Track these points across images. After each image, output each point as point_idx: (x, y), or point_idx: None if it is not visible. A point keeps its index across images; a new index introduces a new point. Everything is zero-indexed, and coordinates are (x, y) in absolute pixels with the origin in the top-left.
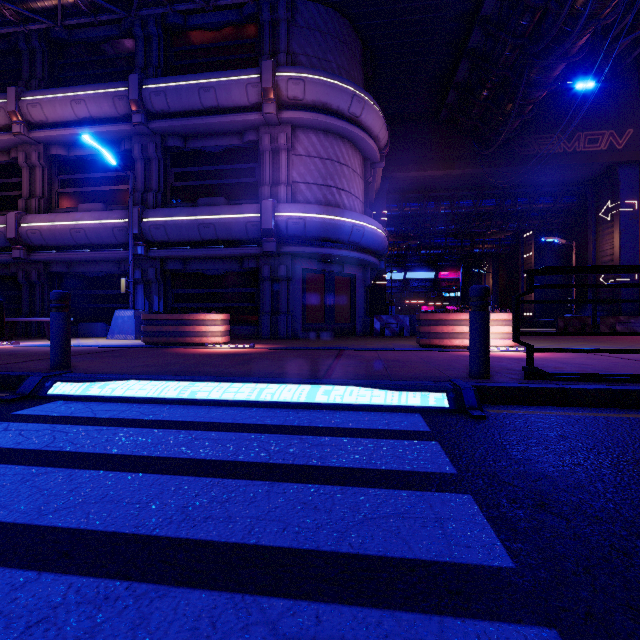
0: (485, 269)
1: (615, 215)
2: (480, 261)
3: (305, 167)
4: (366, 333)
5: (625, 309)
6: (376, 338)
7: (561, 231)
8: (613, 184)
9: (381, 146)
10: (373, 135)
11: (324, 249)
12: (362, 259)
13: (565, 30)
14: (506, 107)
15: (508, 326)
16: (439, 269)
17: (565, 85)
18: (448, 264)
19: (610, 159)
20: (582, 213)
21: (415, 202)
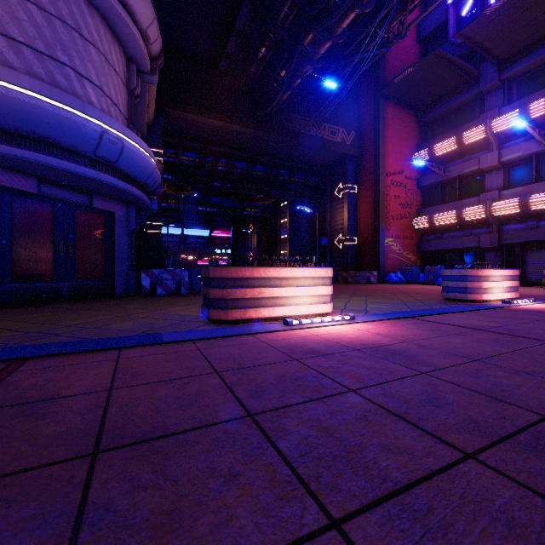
0: (251, 230)
1: (345, 194)
2: (247, 224)
3: (5, 7)
4: (131, 292)
5: (350, 265)
6: (142, 301)
7: (307, 204)
8: (343, 171)
9: (152, 52)
10: (140, 26)
11: (44, 156)
12: (121, 189)
13: (336, 2)
14: (280, 73)
15: (326, 286)
16: (213, 228)
17: (318, 78)
18: (221, 224)
19: (343, 150)
20: (321, 191)
21: (193, 153)
